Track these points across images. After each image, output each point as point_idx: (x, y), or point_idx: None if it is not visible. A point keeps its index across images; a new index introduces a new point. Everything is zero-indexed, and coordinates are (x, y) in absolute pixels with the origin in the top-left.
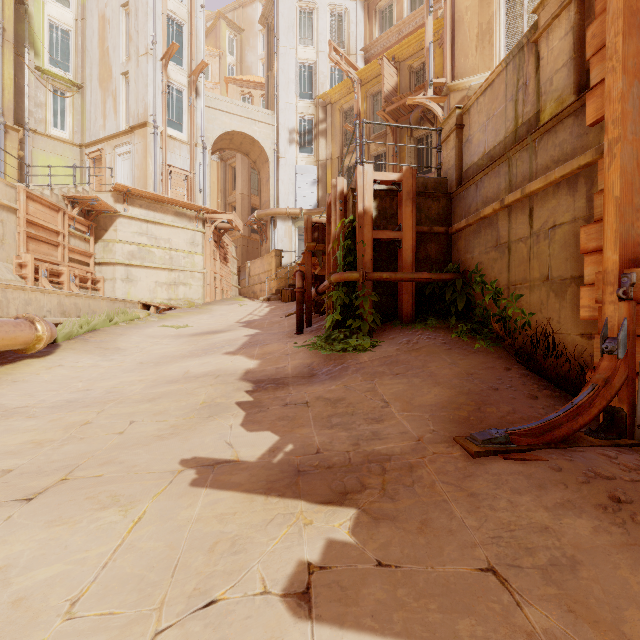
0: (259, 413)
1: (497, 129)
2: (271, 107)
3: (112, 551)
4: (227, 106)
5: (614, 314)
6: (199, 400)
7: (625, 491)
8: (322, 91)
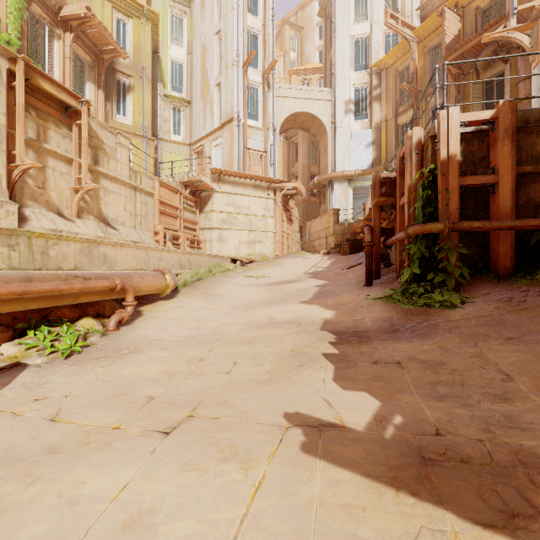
0: (348, 368)
1: None
2: (328, 85)
3: (239, 520)
4: (292, 92)
5: None
6: (287, 347)
7: None
8: (376, 59)
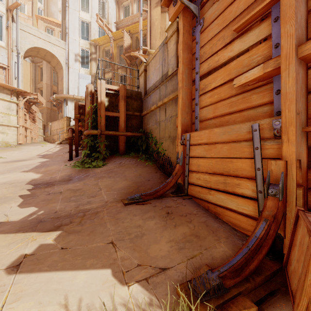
0: (31, 199)
1: (157, 75)
2: (64, 39)
3: None
4: (35, 32)
5: (180, 149)
6: None
7: (170, 210)
8: (94, 38)
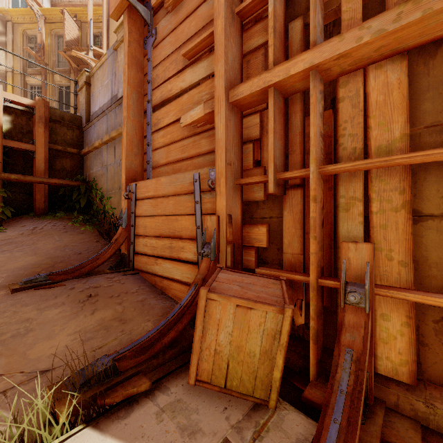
0: None
1: (105, 94)
2: None
3: None
4: None
5: (124, 206)
6: None
7: (94, 290)
8: (1, 5)
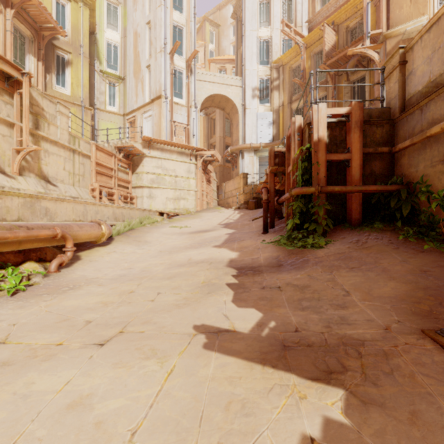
0: (244, 293)
1: (443, 59)
2: (239, 74)
3: (155, 394)
4: (210, 78)
5: None
6: (200, 280)
7: None
8: (276, 57)
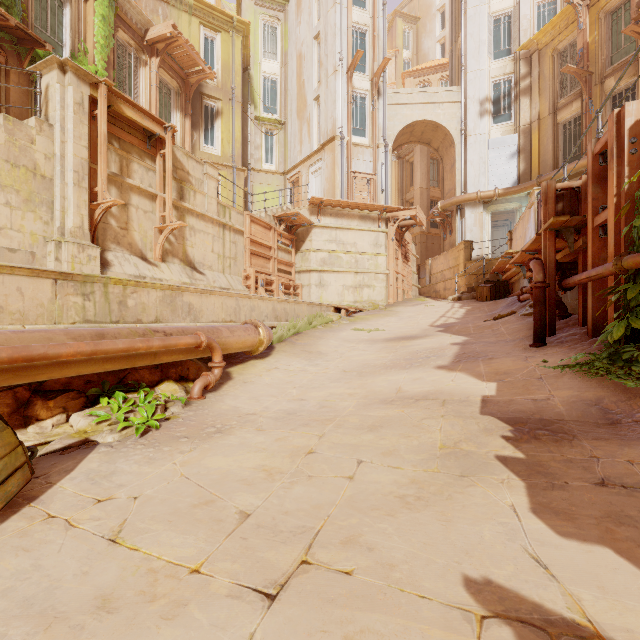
0: (553, 490)
1: None
2: (456, 83)
3: None
4: (408, 97)
5: None
6: (435, 440)
7: None
8: (525, 39)
